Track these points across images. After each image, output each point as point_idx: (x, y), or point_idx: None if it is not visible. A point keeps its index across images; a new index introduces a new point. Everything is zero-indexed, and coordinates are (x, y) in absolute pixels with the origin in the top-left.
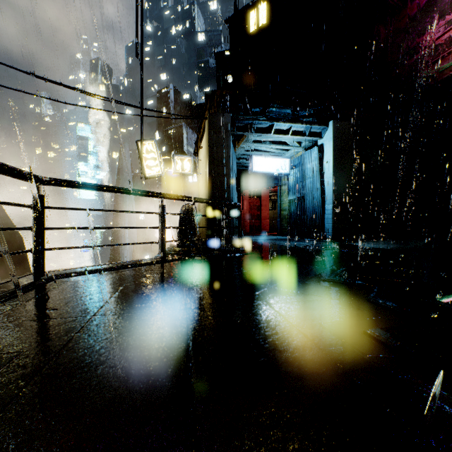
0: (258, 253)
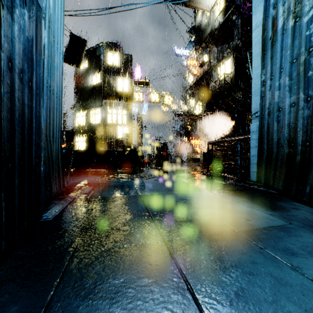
0: (193, 171)
